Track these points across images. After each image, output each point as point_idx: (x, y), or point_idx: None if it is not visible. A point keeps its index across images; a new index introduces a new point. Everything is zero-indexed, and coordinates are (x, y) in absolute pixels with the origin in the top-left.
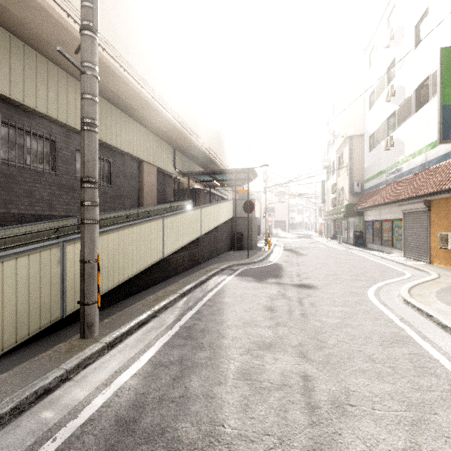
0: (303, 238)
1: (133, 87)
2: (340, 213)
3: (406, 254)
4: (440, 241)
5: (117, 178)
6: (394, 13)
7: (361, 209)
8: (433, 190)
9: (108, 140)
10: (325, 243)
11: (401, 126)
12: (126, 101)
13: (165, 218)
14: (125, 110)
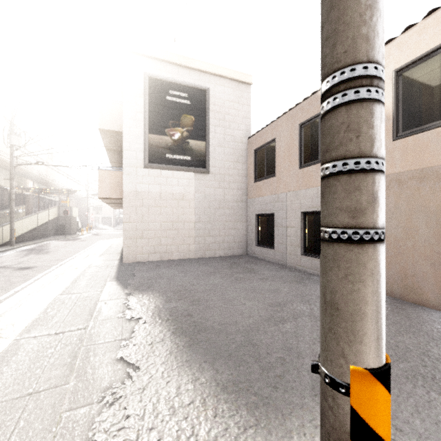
0: (119, 229)
1: None
2: None
3: None
4: None
5: None
6: None
7: None
8: None
9: None
10: None
11: None
12: None
13: (24, 219)
14: None
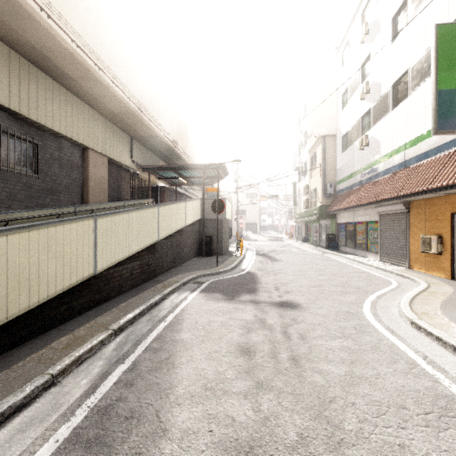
0: (275, 241)
1: (64, 43)
2: (313, 215)
3: (382, 258)
4: (422, 245)
5: (49, 167)
6: (369, 8)
7: (335, 211)
8: (418, 189)
9: (33, 115)
10: (297, 246)
11: (377, 124)
12: (58, 66)
13: (100, 217)
14: (59, 80)
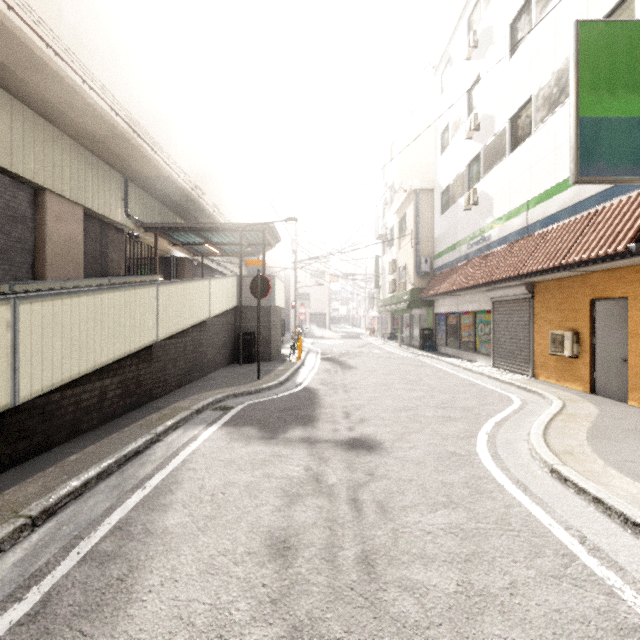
0: (350, 339)
1: None
2: (402, 302)
3: (496, 363)
4: (552, 344)
5: None
6: (478, 10)
7: (432, 296)
8: (547, 265)
9: None
10: (381, 346)
11: (489, 174)
12: None
13: (26, 301)
14: None
